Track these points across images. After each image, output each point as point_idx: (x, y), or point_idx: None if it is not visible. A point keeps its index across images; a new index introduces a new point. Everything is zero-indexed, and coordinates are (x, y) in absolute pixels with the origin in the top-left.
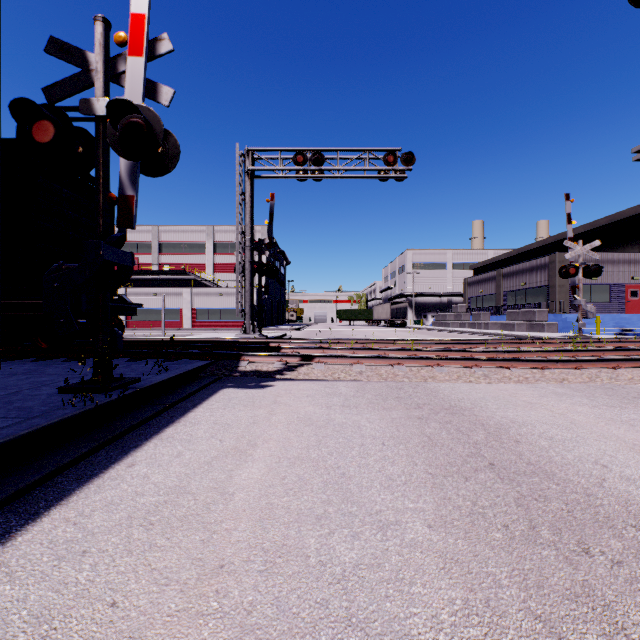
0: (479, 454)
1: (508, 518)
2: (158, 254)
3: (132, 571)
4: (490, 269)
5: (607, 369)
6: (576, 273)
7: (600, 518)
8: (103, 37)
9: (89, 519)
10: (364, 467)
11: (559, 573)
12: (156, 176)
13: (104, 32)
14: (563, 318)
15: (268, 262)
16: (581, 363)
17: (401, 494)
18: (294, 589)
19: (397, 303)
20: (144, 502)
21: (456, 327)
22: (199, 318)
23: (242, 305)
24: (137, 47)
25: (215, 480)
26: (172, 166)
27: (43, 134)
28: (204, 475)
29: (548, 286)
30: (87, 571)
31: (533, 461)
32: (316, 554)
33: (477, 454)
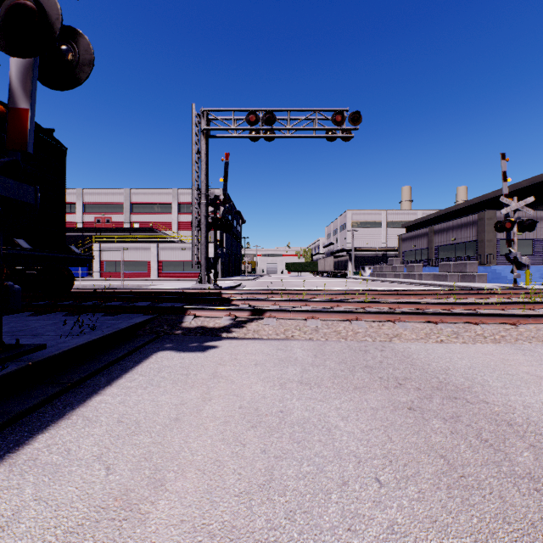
0: None
1: None
2: (129, 213)
3: None
4: (420, 227)
5: None
6: (511, 227)
7: None
8: None
9: None
10: None
11: None
12: (63, 89)
13: None
14: (493, 270)
15: (223, 217)
16: None
17: None
18: None
19: (339, 257)
20: None
21: (392, 278)
22: (165, 270)
23: (198, 257)
24: None
25: None
26: (84, 76)
27: None
28: None
29: (477, 241)
30: None
31: None
32: None
33: None
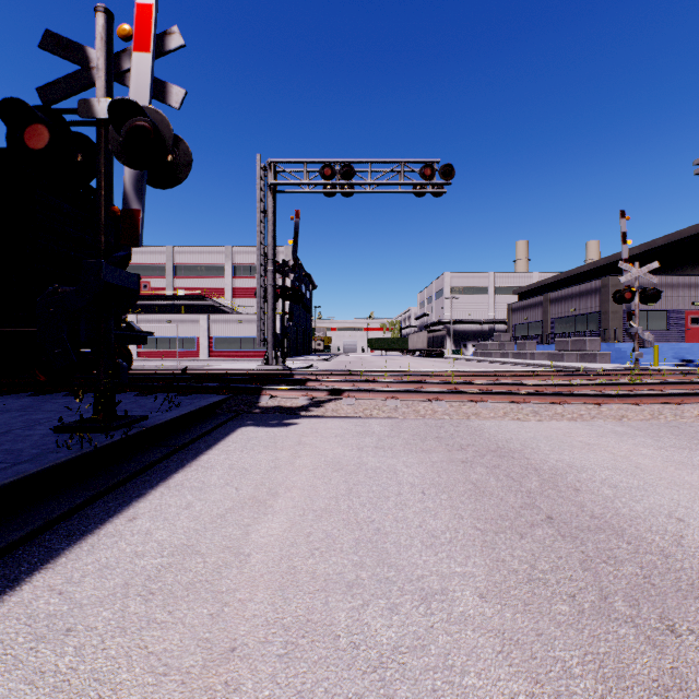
0: (534, 505)
1: (574, 586)
2: (172, 277)
3: (124, 656)
4: (536, 294)
5: (670, 405)
6: (632, 298)
7: (683, 586)
8: (105, 30)
9: (78, 587)
10: (402, 521)
11: (642, 658)
12: (165, 188)
13: (106, 24)
14: (617, 347)
15: (292, 286)
16: (641, 398)
17: (446, 555)
18: (320, 680)
19: (434, 331)
20: (144, 565)
21: (499, 357)
22: (217, 347)
23: (264, 333)
24: (143, 41)
25: (229, 537)
26: (183, 176)
27: (36, 139)
28: (216, 531)
29: (600, 312)
30: (70, 656)
31: (597, 514)
32: (347, 633)
33: (532, 505)
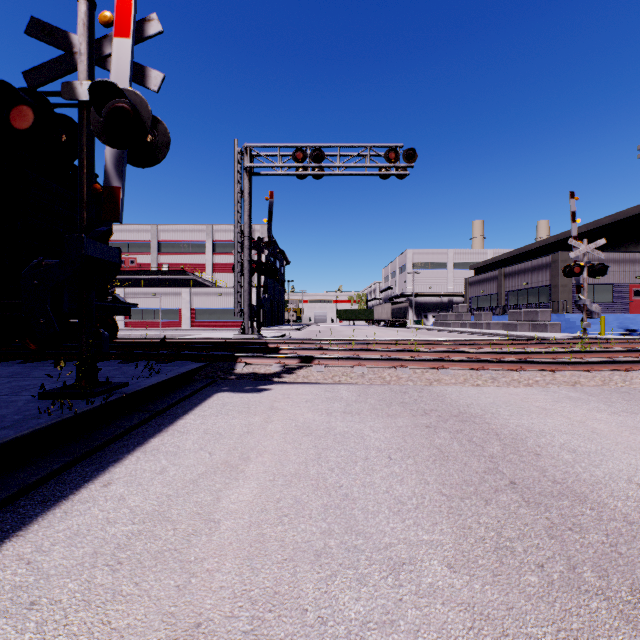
0: (497, 470)
1: (541, 555)
2: (157, 254)
3: (86, 632)
4: (491, 269)
5: (620, 371)
6: (581, 272)
7: None
8: (87, 17)
9: (47, 556)
10: (369, 486)
11: (616, 636)
12: (145, 166)
13: (88, 11)
14: (566, 318)
15: (267, 261)
16: (592, 365)
17: (413, 522)
18: None
19: (397, 303)
20: (115, 532)
21: (457, 327)
22: (198, 318)
23: (240, 305)
24: (124, 28)
25: (200, 503)
26: (162, 156)
27: (21, 120)
28: (188, 497)
29: (551, 286)
30: (30, 632)
31: (559, 479)
32: (315, 607)
33: (495, 470)
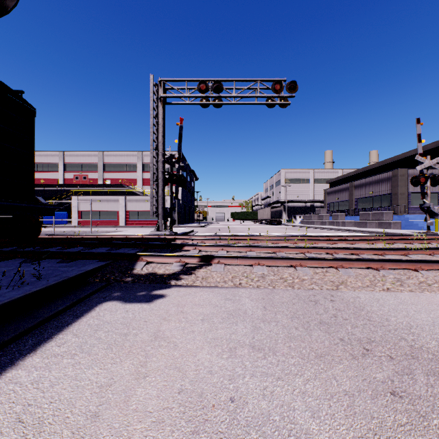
0: None
1: None
2: (102, 172)
3: None
4: (342, 183)
5: None
6: (425, 182)
7: None
8: None
9: None
10: None
11: None
12: None
13: None
14: (406, 218)
15: (178, 173)
16: None
17: None
18: None
19: (275, 207)
20: None
21: (319, 225)
22: (131, 218)
23: (156, 207)
24: None
25: None
26: (10, 3)
27: None
28: None
29: (391, 194)
30: None
31: None
32: None
33: None
